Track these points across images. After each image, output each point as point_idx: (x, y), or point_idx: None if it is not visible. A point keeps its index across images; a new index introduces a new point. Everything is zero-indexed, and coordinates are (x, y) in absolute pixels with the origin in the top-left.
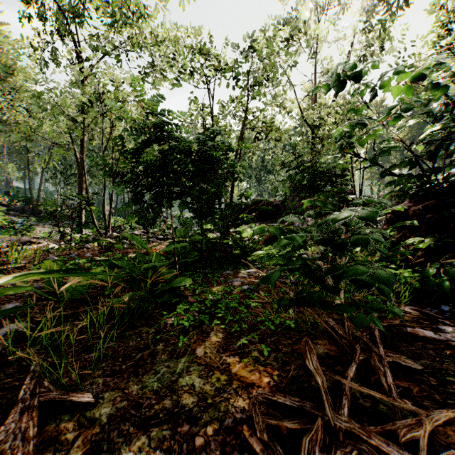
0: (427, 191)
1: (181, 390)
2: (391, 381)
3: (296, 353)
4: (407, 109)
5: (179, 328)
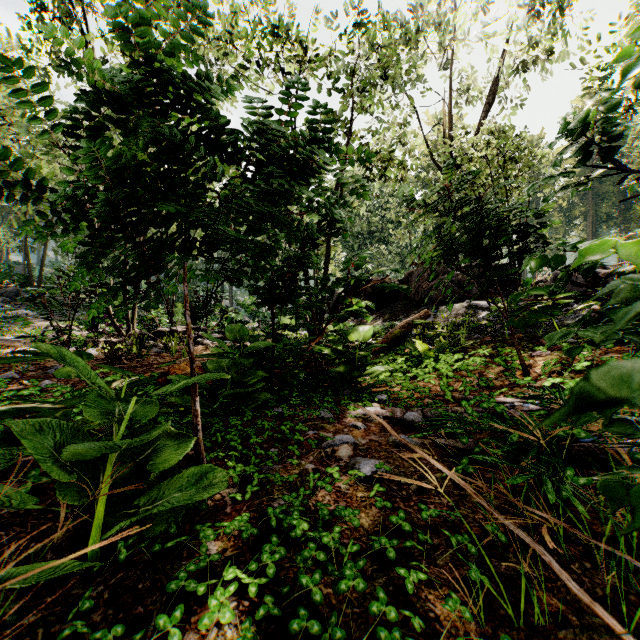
0: None
1: None
2: None
3: None
4: None
5: None
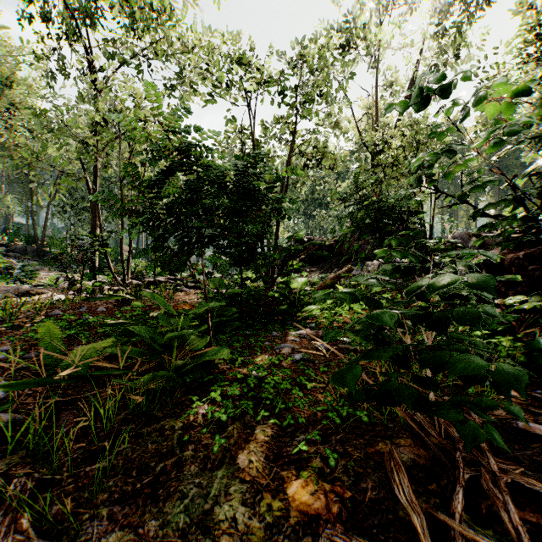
0: (535, 237)
1: (218, 529)
2: (516, 519)
3: (373, 461)
4: (513, 131)
5: (214, 421)
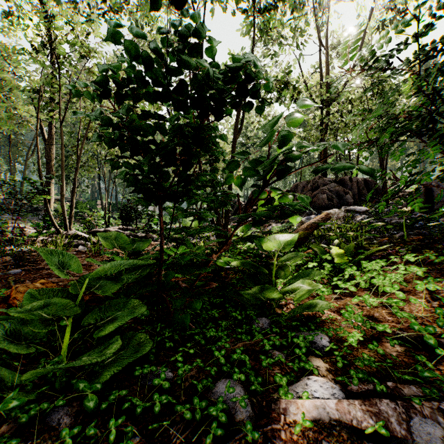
0: None
1: None
2: None
3: None
4: None
5: None
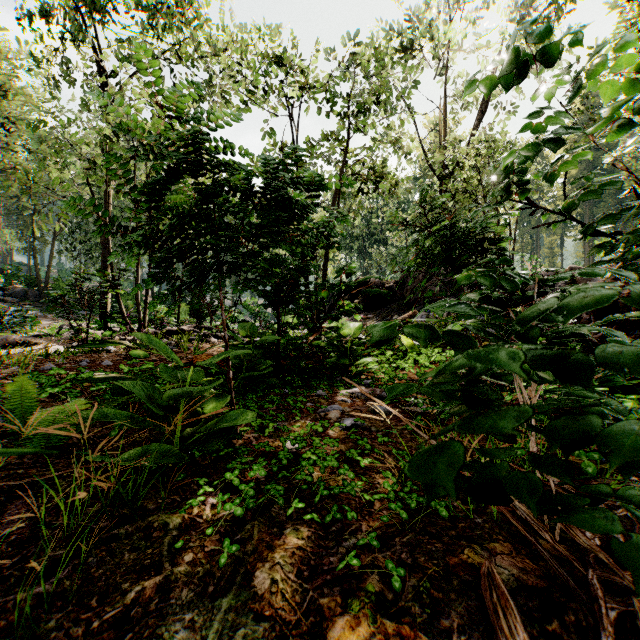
0: None
1: None
2: None
3: (457, 579)
4: None
5: (227, 514)
